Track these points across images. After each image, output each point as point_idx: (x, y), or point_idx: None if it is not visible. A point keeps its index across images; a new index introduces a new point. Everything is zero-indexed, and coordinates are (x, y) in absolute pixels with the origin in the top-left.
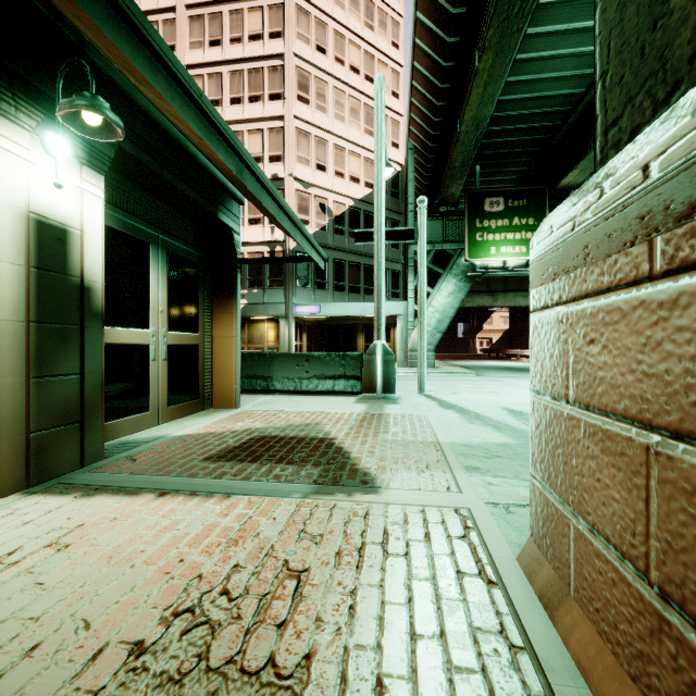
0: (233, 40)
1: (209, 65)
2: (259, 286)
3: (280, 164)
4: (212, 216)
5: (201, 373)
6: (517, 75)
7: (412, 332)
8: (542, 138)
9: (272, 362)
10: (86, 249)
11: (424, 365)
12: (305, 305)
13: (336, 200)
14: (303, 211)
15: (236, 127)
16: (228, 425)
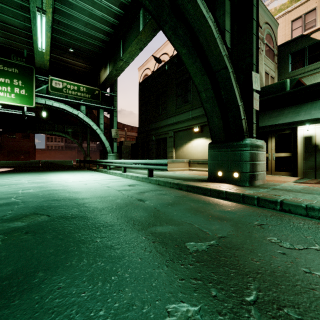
0: None
1: None
2: None
3: None
4: None
5: None
6: None
7: None
8: None
9: None
10: (316, 138)
11: None
12: None
13: None
14: None
15: None
16: None
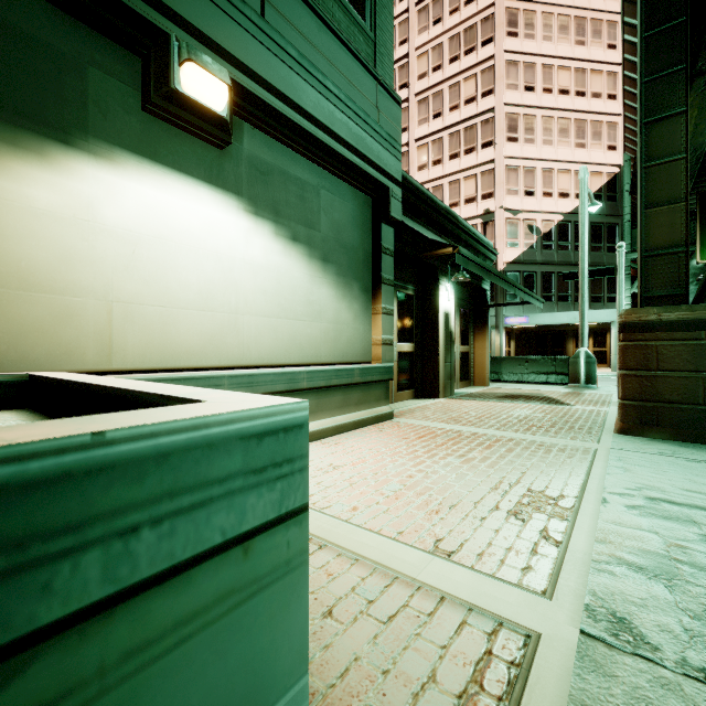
0: (451, 109)
1: (432, 134)
2: None
3: (491, 200)
4: (478, 287)
5: (469, 367)
6: None
7: None
8: None
9: (501, 363)
10: (451, 319)
11: None
12: (514, 316)
13: (544, 219)
14: (512, 235)
15: (454, 177)
16: (492, 391)
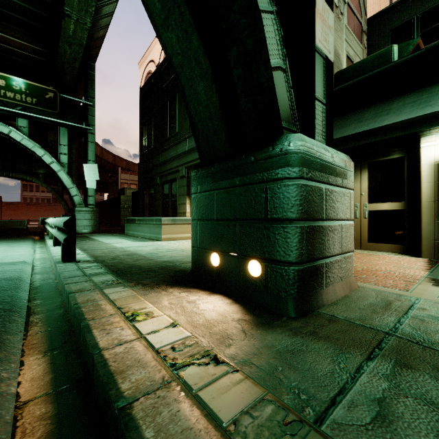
0: None
1: None
2: None
3: None
4: None
5: None
6: None
7: None
8: None
9: None
10: None
11: None
12: None
13: None
14: None
15: None
16: None
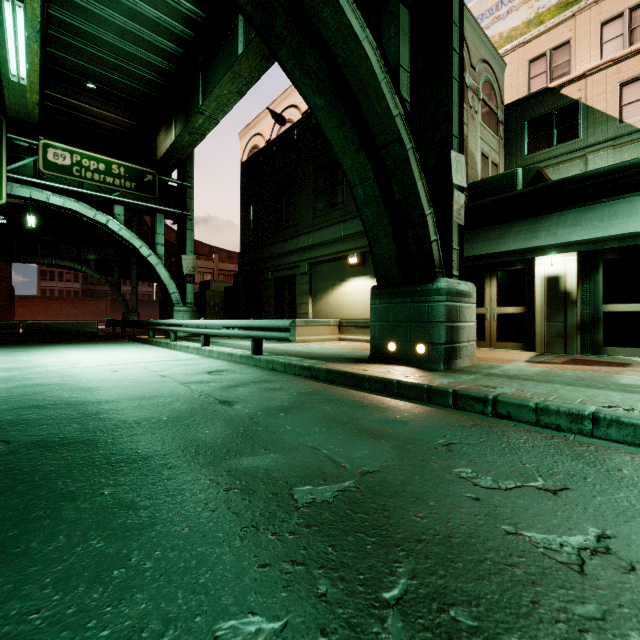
0: None
1: None
2: None
3: None
4: None
5: None
6: None
7: None
8: None
9: None
10: (567, 280)
11: None
12: None
13: None
14: None
15: None
16: None
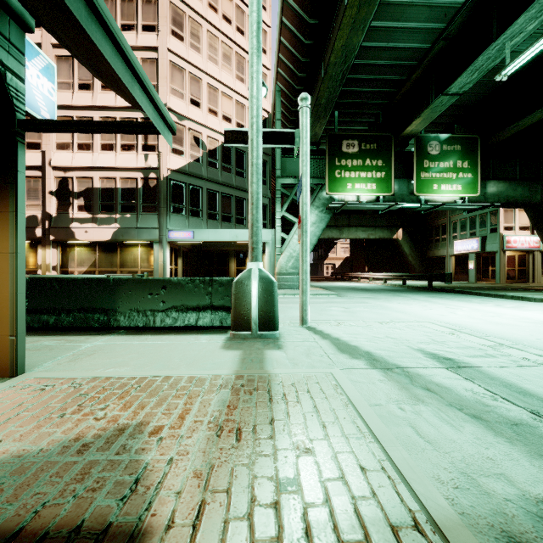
0: None
1: None
2: (132, 211)
3: None
4: None
5: None
6: (378, 20)
7: (280, 257)
8: (389, 92)
9: (116, 290)
10: None
11: (307, 292)
12: (178, 230)
13: (210, 135)
14: (178, 141)
15: None
16: None
